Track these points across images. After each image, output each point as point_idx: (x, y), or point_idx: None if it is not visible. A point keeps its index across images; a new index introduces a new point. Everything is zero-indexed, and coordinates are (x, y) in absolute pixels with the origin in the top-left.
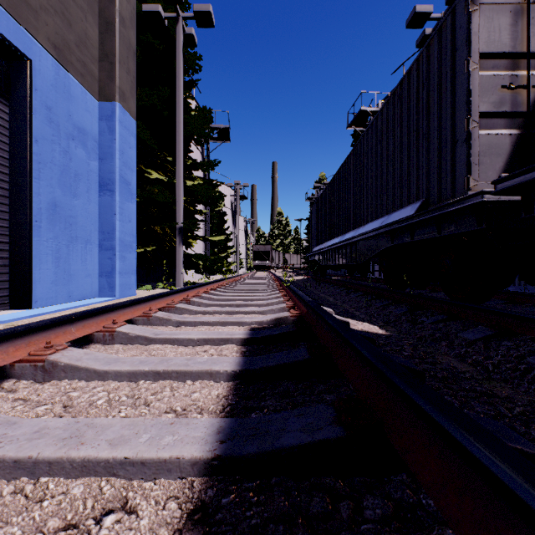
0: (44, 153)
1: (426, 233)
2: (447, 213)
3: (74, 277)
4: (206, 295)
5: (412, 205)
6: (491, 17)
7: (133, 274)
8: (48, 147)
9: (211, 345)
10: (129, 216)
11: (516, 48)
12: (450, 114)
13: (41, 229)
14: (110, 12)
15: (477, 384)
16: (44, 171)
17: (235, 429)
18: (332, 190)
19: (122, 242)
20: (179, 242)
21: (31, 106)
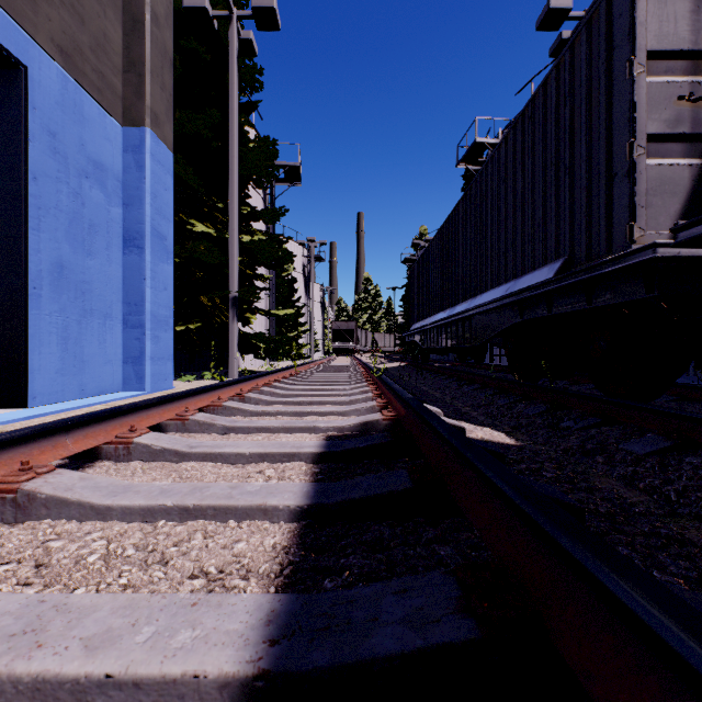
0: (46, 195)
1: (570, 304)
2: (602, 275)
3: (89, 365)
4: (268, 389)
5: (550, 265)
6: (663, 0)
7: (170, 360)
8: (52, 187)
9: (269, 463)
10: (164, 281)
11: (698, 44)
12: (604, 138)
13: (41, 299)
14: (138, 5)
15: (659, 524)
16: (46, 220)
17: (296, 615)
18: (437, 247)
19: (154, 317)
20: (232, 318)
21: (27, 130)
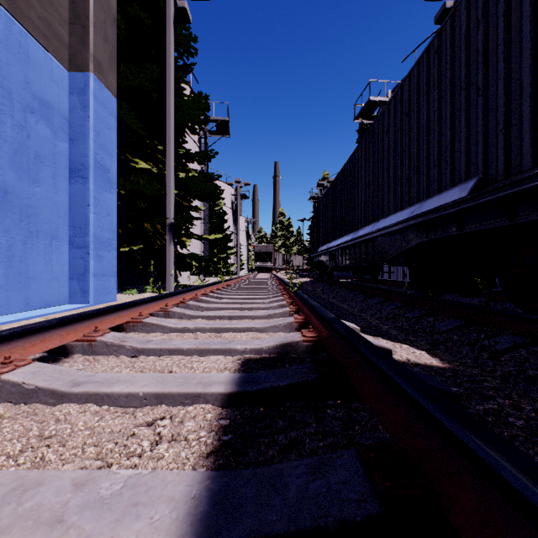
0: None
1: (486, 221)
2: (534, 188)
3: (34, 281)
4: (193, 303)
5: (460, 185)
6: None
7: (112, 276)
8: None
9: (167, 405)
10: (107, 208)
11: None
12: (528, 50)
13: None
14: None
15: None
16: None
17: None
18: (341, 182)
19: (98, 239)
20: (169, 240)
21: None
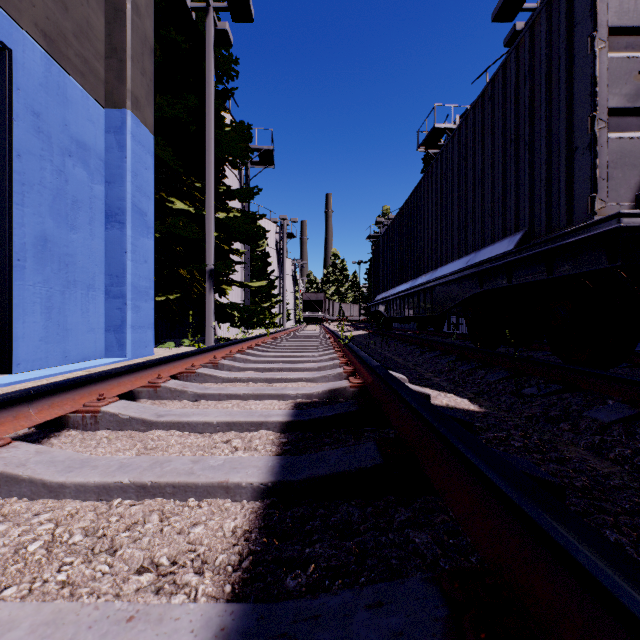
0: (30, 172)
1: (530, 274)
2: (563, 246)
3: (72, 333)
4: (241, 356)
5: (509, 238)
6: None
7: (150, 328)
8: (36, 164)
9: (236, 432)
10: (144, 255)
11: None
12: (564, 114)
13: (25, 270)
14: None
15: (638, 499)
16: (30, 196)
17: (249, 636)
18: (400, 223)
19: (135, 288)
20: (209, 289)
21: (11, 110)
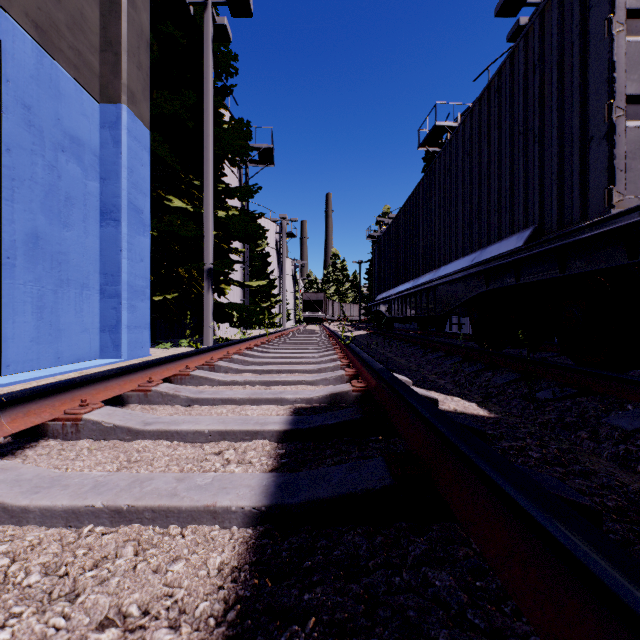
0: (20, 167)
1: (541, 272)
2: (578, 242)
3: (65, 333)
4: (238, 357)
5: (518, 234)
6: None
7: (146, 329)
8: (27, 159)
9: (230, 441)
10: (140, 253)
11: None
12: (578, 103)
13: (15, 268)
14: None
15: None
16: (20, 191)
17: None
18: (401, 222)
19: (131, 287)
20: (207, 288)
21: (0, 102)
